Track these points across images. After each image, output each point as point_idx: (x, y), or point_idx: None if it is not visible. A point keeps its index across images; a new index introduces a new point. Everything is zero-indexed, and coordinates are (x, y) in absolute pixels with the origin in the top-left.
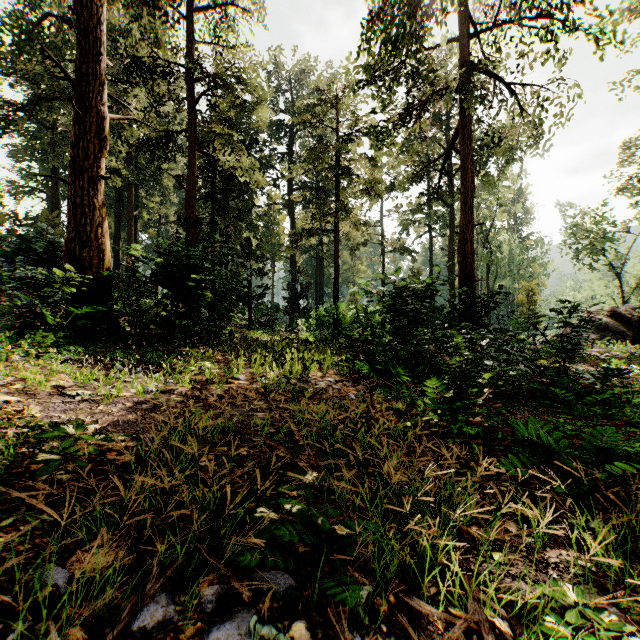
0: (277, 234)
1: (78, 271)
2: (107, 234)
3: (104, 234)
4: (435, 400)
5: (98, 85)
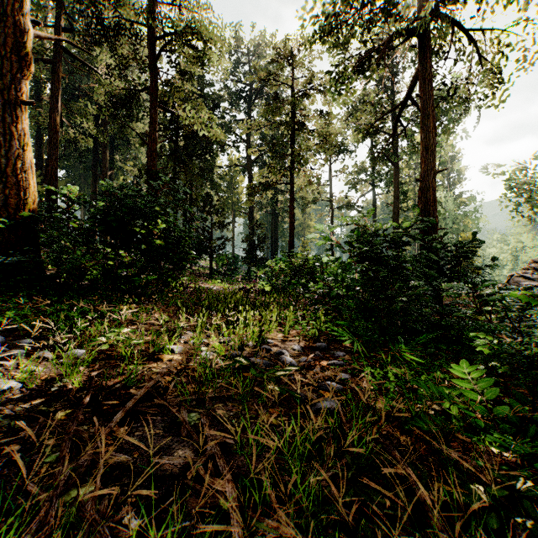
0: (237, 193)
1: None
2: (32, 170)
3: (27, 169)
4: (480, 405)
5: None
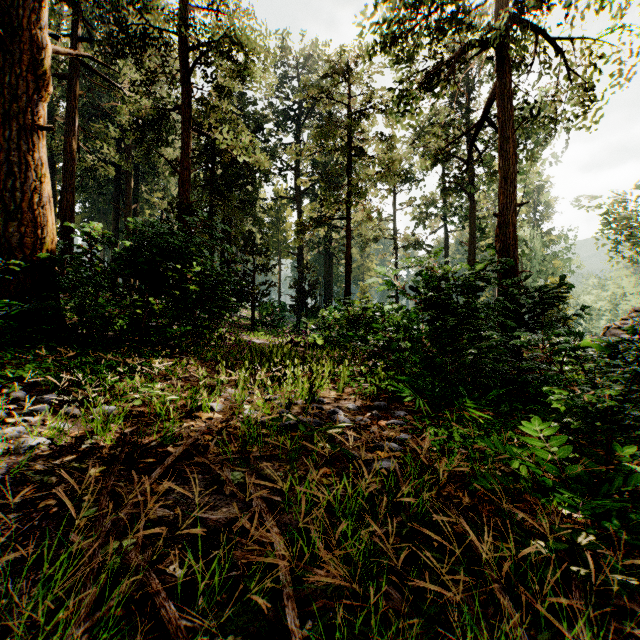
0: (284, 230)
1: (3, 252)
2: (50, 205)
3: (44, 204)
4: (551, 465)
5: (34, 2)
